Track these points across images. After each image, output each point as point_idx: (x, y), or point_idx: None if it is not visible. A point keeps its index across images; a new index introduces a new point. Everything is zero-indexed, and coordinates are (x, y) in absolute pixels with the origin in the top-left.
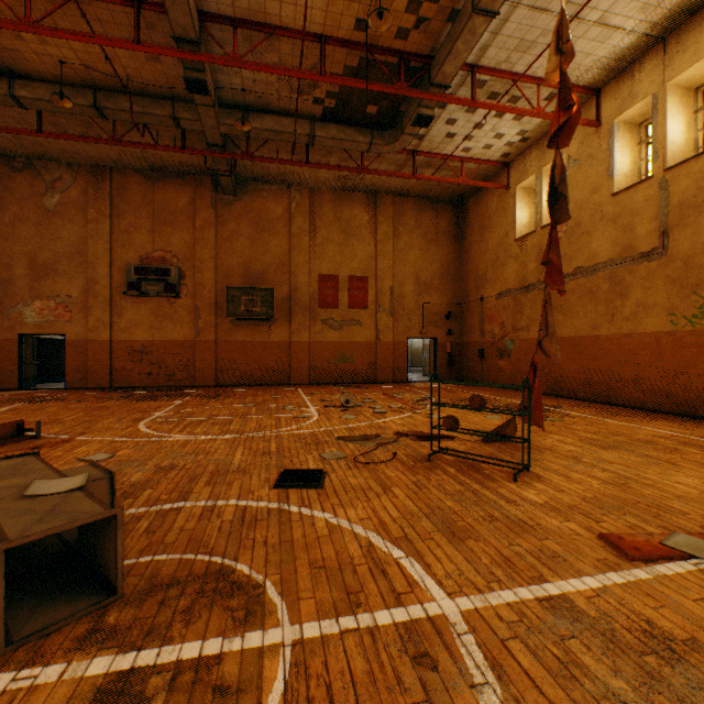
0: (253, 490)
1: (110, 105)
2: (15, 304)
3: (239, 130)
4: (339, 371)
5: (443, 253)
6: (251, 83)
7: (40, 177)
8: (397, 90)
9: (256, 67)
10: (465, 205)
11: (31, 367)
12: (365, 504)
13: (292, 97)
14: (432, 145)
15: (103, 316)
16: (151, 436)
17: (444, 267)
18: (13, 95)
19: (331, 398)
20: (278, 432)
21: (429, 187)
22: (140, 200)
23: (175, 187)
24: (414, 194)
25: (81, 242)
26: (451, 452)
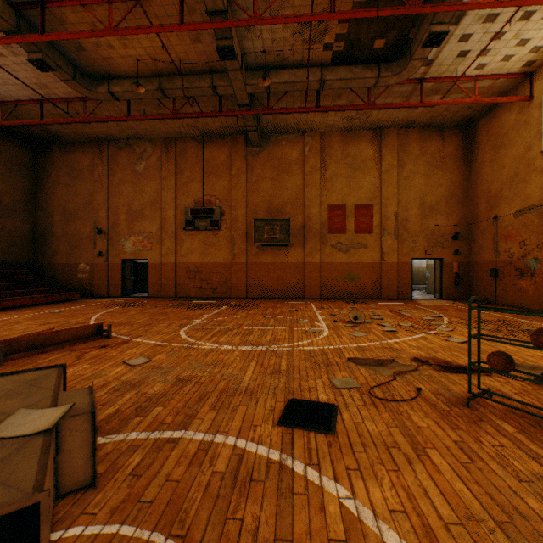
0: (255, 423)
1: (169, 86)
2: (120, 239)
3: (261, 87)
4: (346, 288)
5: (449, 177)
6: (270, 43)
7: (133, 151)
8: (408, 9)
9: (272, 20)
10: (474, 127)
11: (129, 282)
12: (393, 477)
13: (304, 48)
14: (441, 69)
15: (171, 245)
16: (185, 342)
17: (451, 190)
18: (111, 91)
19: (340, 313)
20: (290, 347)
21: (435, 114)
22: (194, 159)
23: (217, 146)
24: (418, 124)
25: (157, 194)
26: (495, 395)
